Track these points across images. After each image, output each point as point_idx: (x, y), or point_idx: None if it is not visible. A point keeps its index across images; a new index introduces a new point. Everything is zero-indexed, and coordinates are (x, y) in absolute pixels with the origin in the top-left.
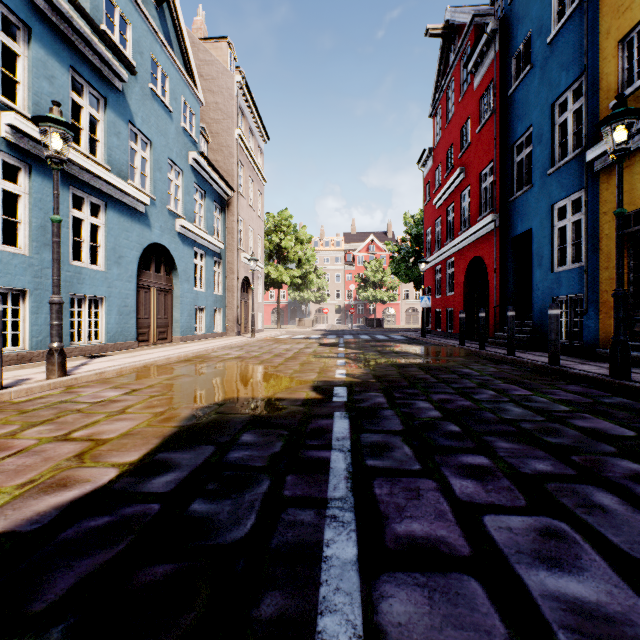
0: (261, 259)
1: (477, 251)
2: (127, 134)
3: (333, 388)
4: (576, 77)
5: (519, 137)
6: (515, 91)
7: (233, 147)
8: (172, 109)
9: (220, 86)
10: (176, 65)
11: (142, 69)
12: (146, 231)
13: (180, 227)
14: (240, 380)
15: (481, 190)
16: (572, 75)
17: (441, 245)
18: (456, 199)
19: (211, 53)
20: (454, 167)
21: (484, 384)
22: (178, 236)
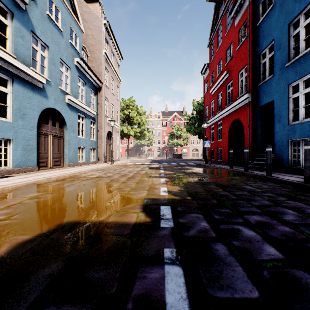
0: (118, 122)
1: (237, 116)
2: (30, 38)
3: (159, 207)
4: (307, 4)
5: (264, 48)
6: (261, 22)
7: (102, 59)
8: (63, 30)
9: (95, 26)
10: (65, 5)
11: (41, 1)
12: (44, 100)
13: (68, 100)
14: (87, 198)
15: (239, 82)
16: (304, 3)
17: (214, 114)
18: (223, 88)
19: (90, 7)
20: (222, 71)
21: (275, 201)
22: (67, 105)
